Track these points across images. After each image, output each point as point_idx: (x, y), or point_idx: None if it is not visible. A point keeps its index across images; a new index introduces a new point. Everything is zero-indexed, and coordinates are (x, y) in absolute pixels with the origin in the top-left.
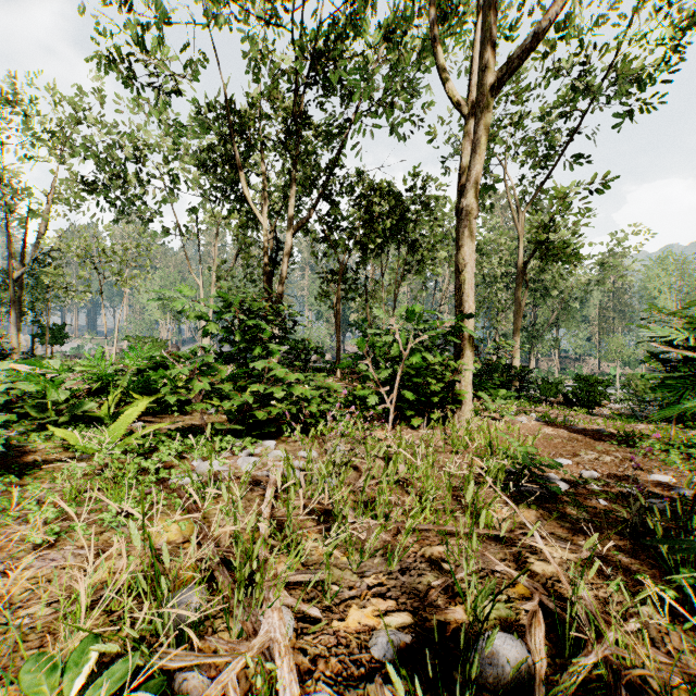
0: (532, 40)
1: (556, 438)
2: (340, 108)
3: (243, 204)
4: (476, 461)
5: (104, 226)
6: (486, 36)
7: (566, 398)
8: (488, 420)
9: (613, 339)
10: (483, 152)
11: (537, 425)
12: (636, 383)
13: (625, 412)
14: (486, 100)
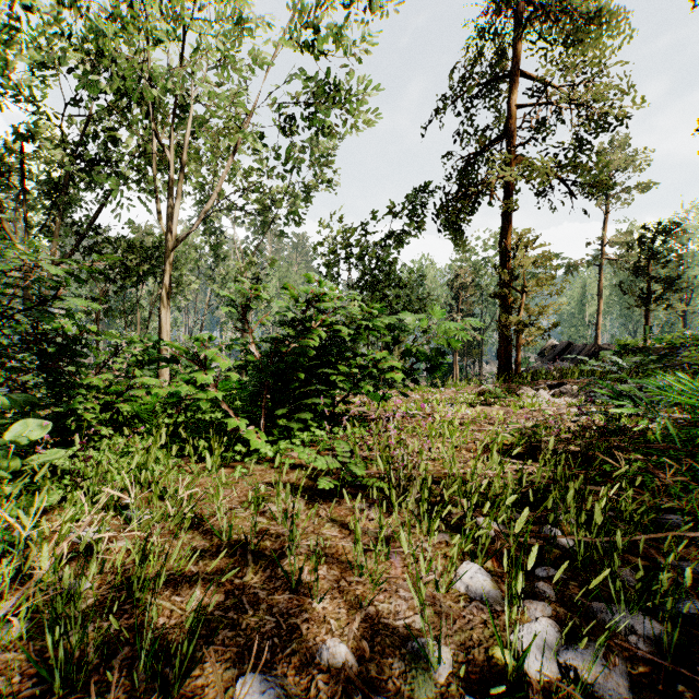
0: (186, 236)
1: None
2: None
3: None
4: None
5: None
6: (168, 228)
7: None
8: None
9: None
10: (168, 273)
11: None
12: None
13: None
14: (169, 253)
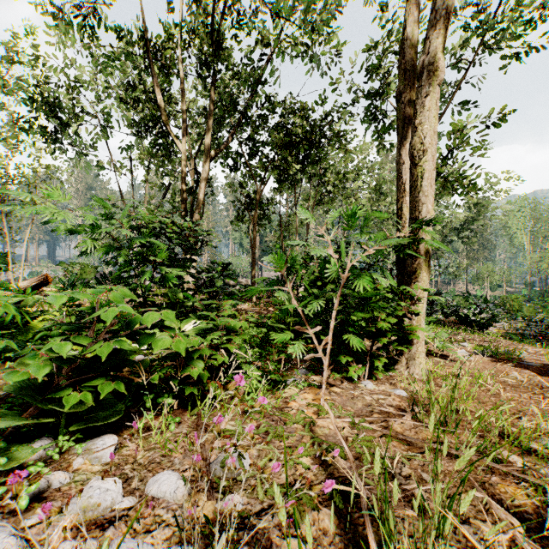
0: None
1: (544, 392)
2: (256, 46)
3: (164, 138)
4: (507, 485)
5: (4, 143)
6: None
7: (460, 318)
8: (428, 356)
9: (484, 267)
10: None
11: (489, 363)
12: (510, 303)
13: (509, 330)
14: None
